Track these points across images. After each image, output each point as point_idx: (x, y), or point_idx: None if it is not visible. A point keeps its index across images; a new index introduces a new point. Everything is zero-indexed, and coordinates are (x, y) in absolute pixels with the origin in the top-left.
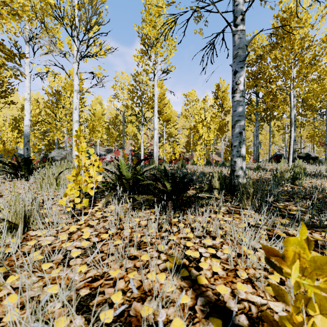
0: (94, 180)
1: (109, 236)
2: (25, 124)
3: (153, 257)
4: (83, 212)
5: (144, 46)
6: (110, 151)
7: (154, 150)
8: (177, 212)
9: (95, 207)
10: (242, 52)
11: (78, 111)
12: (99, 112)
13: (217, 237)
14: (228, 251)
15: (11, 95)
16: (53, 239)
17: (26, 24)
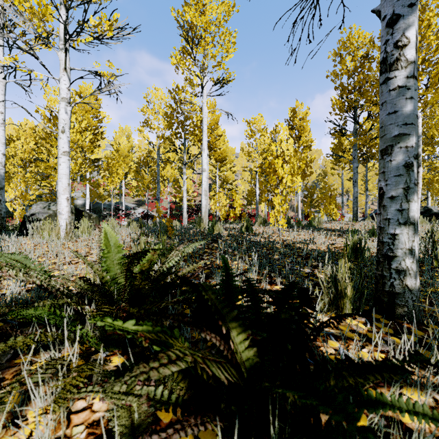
0: None
1: None
2: None
3: None
4: None
5: (186, 41)
6: (141, 203)
7: (201, 203)
8: None
9: None
10: None
11: (68, 135)
12: (125, 148)
13: None
14: None
15: None
16: None
17: None
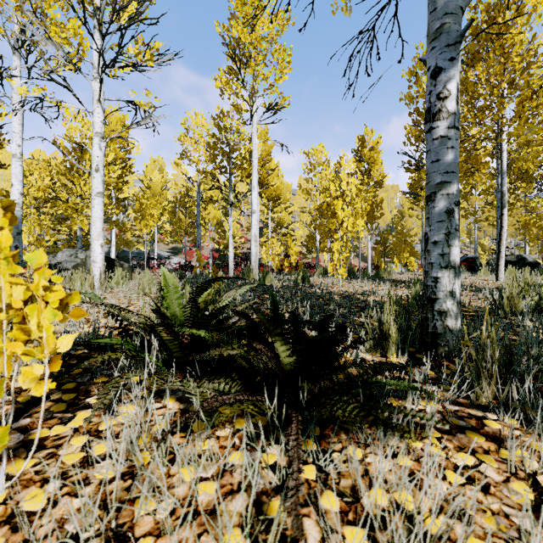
0: (48, 351)
1: None
2: None
3: None
4: (3, 462)
5: (233, 61)
6: (177, 251)
7: (251, 251)
8: (312, 444)
9: (76, 416)
10: (453, 24)
11: (102, 174)
12: (157, 184)
13: None
14: None
15: None
16: None
17: (13, 15)
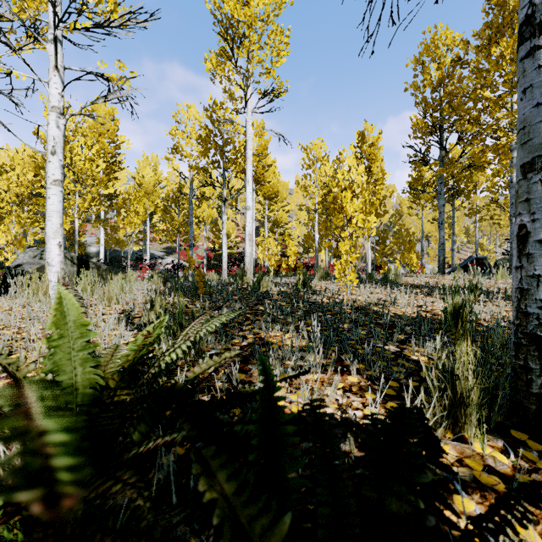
0: None
1: None
2: None
3: None
4: None
5: (225, 40)
6: (171, 251)
7: (245, 251)
8: None
9: None
10: None
11: (60, 158)
12: (150, 182)
13: None
14: None
15: None
16: None
17: None
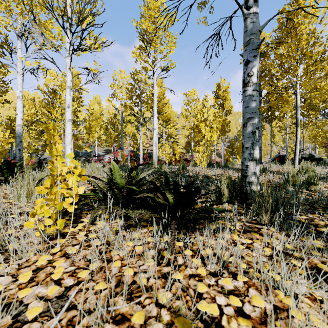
0: (74, 193)
1: (90, 275)
2: (17, 124)
3: (150, 317)
4: (58, 236)
5: (143, 42)
6: (108, 152)
7: (153, 151)
8: (181, 233)
9: (79, 225)
10: (255, 39)
11: (71, 109)
12: (97, 112)
13: (239, 275)
14: (258, 301)
15: (5, 94)
16: (9, 281)
17: (18, 18)
